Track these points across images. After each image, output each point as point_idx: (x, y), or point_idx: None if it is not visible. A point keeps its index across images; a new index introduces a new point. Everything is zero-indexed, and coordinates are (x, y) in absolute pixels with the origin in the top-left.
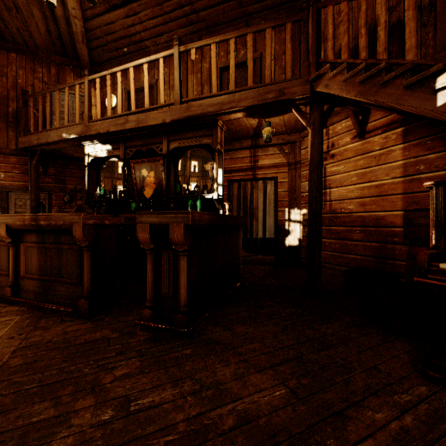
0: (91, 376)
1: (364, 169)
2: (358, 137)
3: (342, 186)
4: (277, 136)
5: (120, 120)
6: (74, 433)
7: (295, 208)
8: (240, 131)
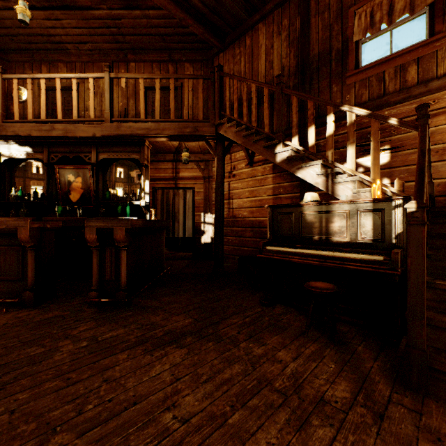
0: (61, 333)
1: (252, 188)
2: (249, 165)
3: (240, 198)
4: (194, 154)
5: (45, 126)
6: (66, 352)
7: (209, 212)
8: (164, 148)
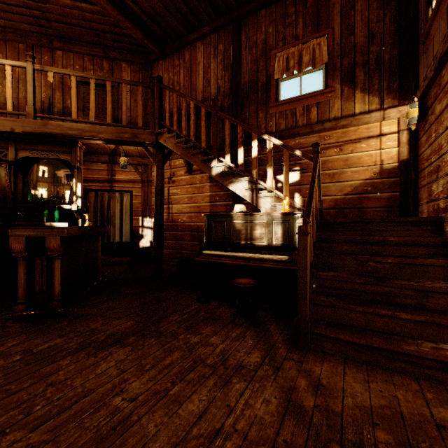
0: None
1: (191, 194)
2: (188, 173)
3: (179, 204)
4: (132, 157)
5: None
6: None
7: (148, 217)
8: (98, 149)
